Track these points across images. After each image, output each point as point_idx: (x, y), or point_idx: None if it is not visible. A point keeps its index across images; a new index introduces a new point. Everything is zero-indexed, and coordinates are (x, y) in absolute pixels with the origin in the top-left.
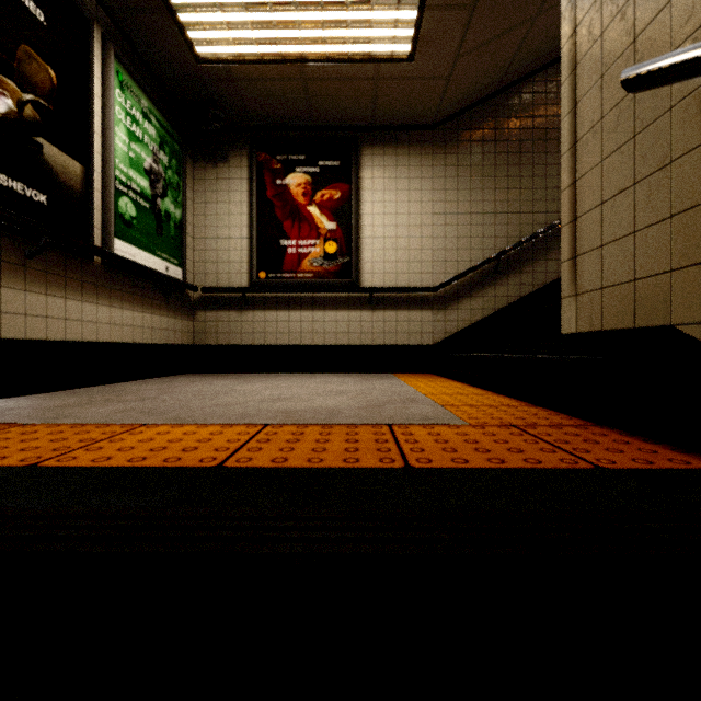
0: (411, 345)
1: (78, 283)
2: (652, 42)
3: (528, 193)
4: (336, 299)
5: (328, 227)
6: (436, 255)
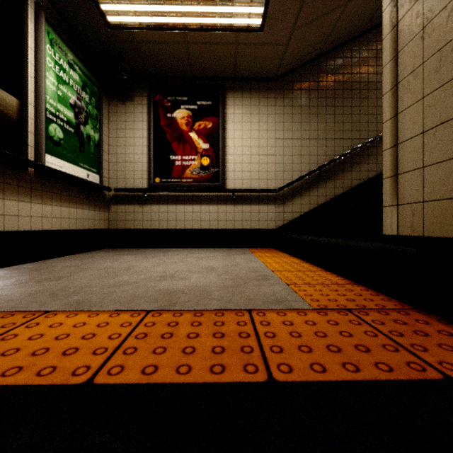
0: (260, 229)
1: (14, 187)
2: None
3: (340, 125)
4: (209, 197)
5: (203, 147)
6: (277, 167)
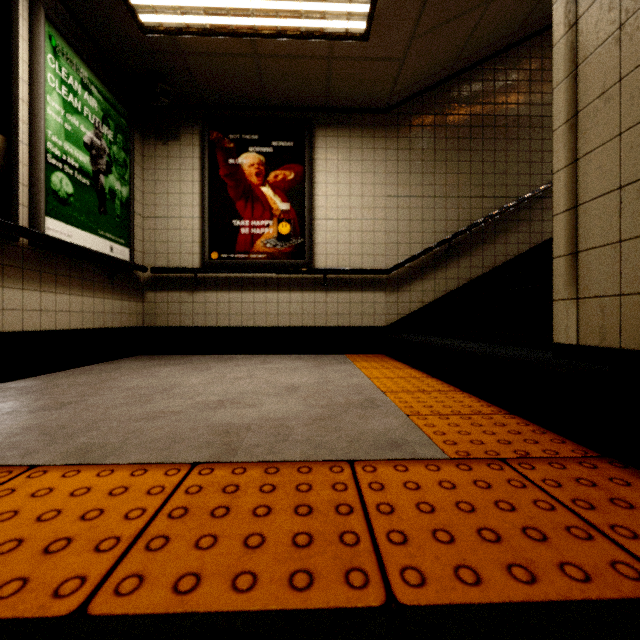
0: (364, 326)
1: None
2: None
3: (478, 178)
4: (290, 280)
5: (281, 208)
6: (389, 237)
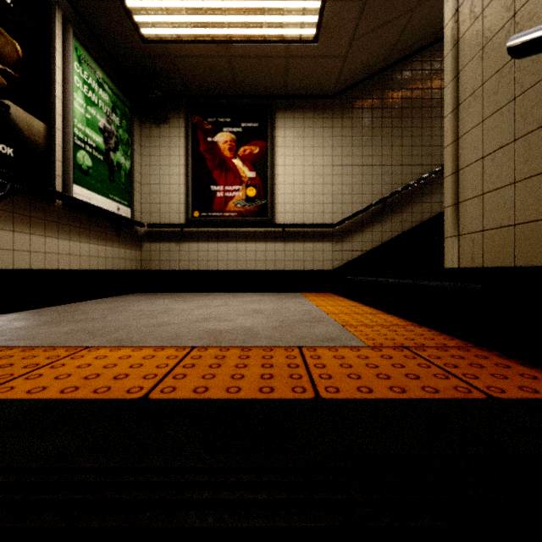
0: (315, 270)
1: (41, 221)
2: (532, 15)
3: (408, 149)
4: (256, 233)
5: (249, 175)
6: (335, 199)
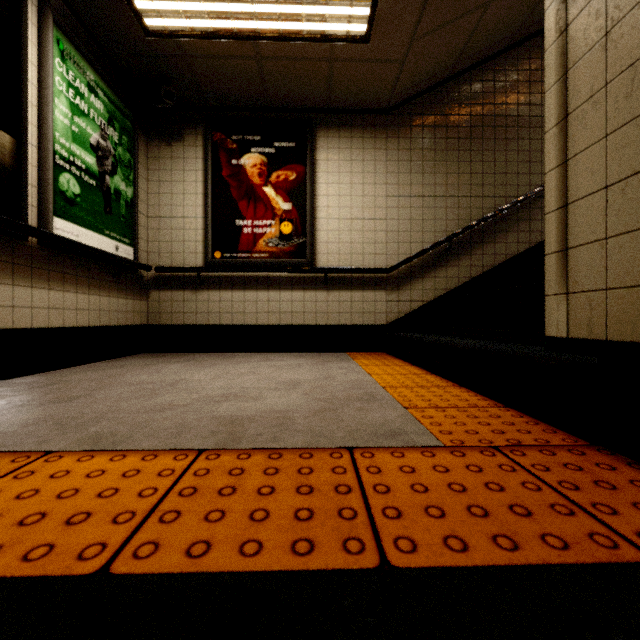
0: (365, 325)
1: (8, 265)
2: None
3: (478, 177)
4: (292, 279)
5: (283, 207)
6: (390, 237)
